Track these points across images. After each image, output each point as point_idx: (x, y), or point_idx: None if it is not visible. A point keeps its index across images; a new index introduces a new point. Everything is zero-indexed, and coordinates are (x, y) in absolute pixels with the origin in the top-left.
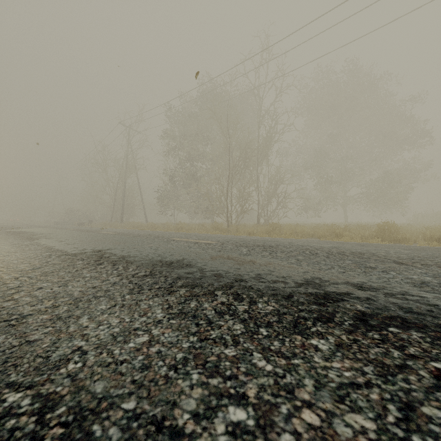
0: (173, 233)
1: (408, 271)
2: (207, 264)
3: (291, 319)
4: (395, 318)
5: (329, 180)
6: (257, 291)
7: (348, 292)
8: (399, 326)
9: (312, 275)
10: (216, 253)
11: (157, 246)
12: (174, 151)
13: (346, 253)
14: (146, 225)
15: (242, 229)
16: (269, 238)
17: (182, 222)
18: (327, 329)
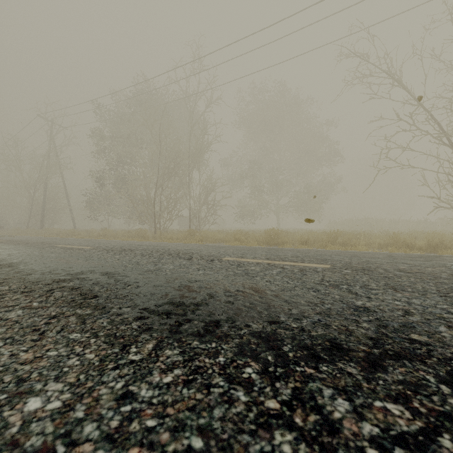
0: (78, 240)
1: (176, 263)
2: (30, 265)
3: (5, 292)
4: (75, 287)
5: (261, 190)
6: (22, 280)
7: (88, 277)
8: (65, 291)
9: (94, 269)
10: (62, 257)
11: (20, 252)
12: (104, 152)
13: (177, 253)
14: (67, 232)
15: (165, 235)
16: (163, 243)
17: (106, 229)
18: (15, 295)
